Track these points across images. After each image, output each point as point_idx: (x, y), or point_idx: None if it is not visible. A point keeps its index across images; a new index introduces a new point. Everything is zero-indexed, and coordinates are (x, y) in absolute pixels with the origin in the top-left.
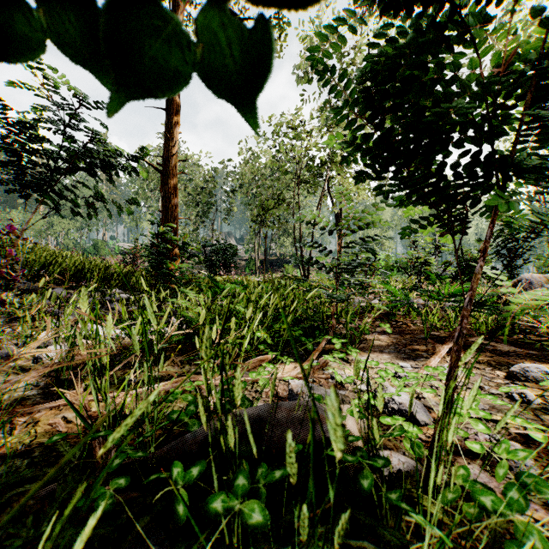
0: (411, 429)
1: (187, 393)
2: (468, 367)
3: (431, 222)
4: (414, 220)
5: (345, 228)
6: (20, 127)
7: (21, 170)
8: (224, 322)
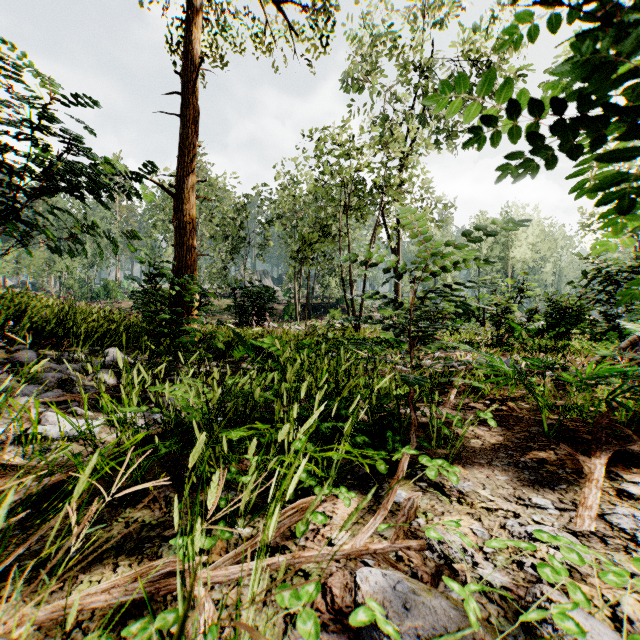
0: None
1: (158, 597)
2: None
3: None
4: None
5: (424, 270)
6: None
7: None
8: None
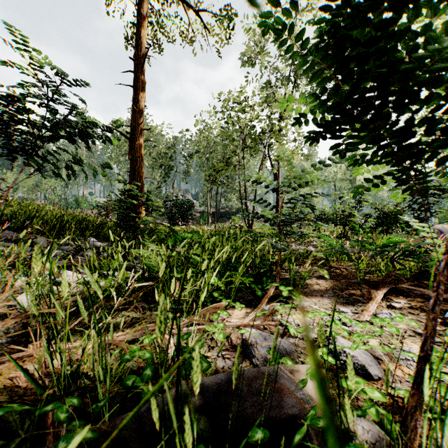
0: (375, 395)
1: None
2: (404, 313)
3: (383, 181)
4: (367, 179)
5: (287, 186)
6: (5, 98)
7: (7, 136)
8: (180, 289)
